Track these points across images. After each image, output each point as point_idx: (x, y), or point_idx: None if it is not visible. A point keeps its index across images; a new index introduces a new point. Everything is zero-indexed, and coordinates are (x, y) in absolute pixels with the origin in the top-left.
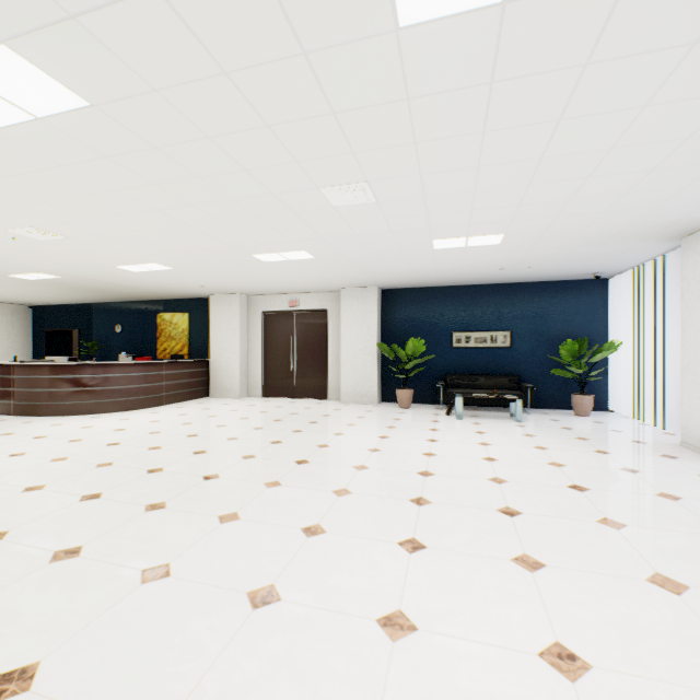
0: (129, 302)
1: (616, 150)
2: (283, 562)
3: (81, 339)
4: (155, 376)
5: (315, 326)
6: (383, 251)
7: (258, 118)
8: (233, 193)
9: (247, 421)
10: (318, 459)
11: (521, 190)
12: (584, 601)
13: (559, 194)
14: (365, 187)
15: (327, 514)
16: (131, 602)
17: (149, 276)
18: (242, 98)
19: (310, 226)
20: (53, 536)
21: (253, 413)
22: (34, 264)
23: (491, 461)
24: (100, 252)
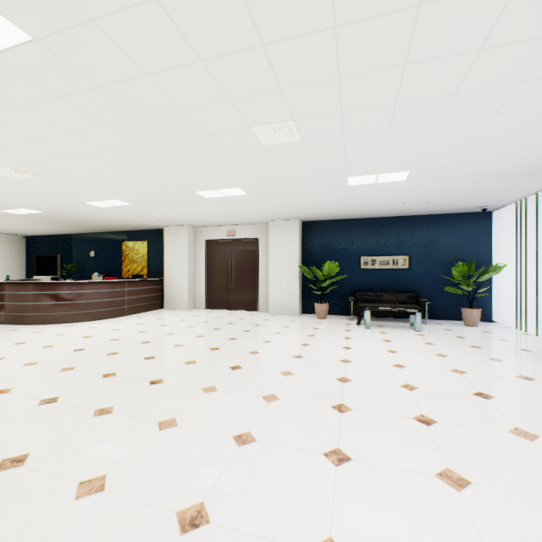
0: (101, 233)
1: (527, 83)
2: (214, 475)
3: (63, 262)
4: (119, 292)
5: (248, 251)
6: (305, 187)
7: (192, 52)
8: (175, 132)
9: (192, 330)
10: (250, 365)
11: (431, 128)
12: (520, 529)
13: (465, 131)
14: (291, 126)
15: (257, 421)
16: (61, 522)
17: (113, 210)
18: (174, 29)
19: (242, 165)
20: (5, 442)
21: (197, 323)
22: (19, 200)
23: (400, 367)
24: (69, 189)
